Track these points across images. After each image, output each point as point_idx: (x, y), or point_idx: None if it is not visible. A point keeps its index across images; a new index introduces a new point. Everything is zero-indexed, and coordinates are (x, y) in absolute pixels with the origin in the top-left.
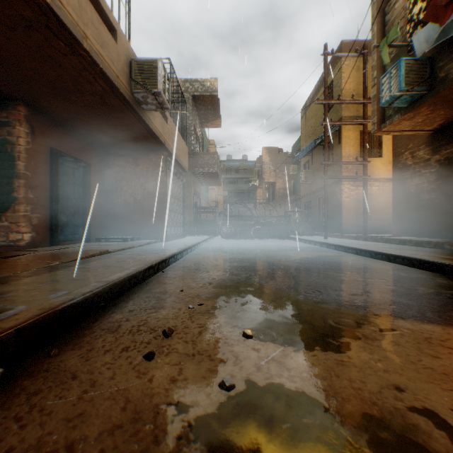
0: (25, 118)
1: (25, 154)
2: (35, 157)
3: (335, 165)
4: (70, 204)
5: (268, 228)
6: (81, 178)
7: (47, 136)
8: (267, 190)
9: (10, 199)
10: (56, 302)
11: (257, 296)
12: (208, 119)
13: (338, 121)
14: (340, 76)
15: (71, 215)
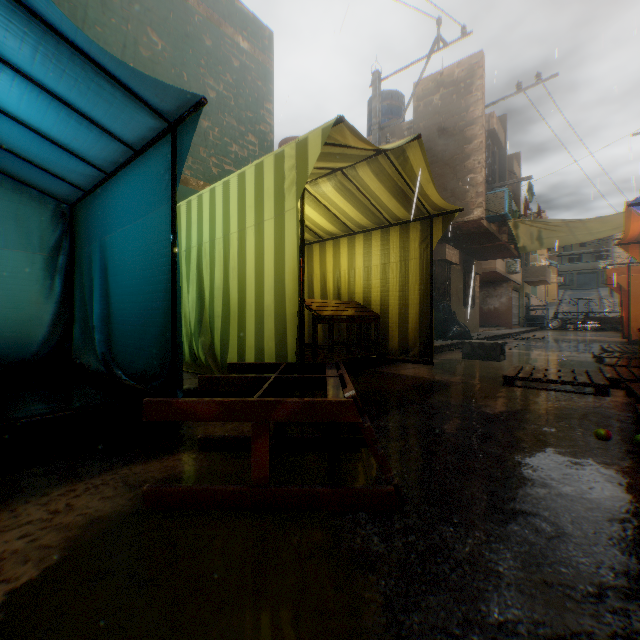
0: None
1: None
2: None
3: None
4: None
5: (594, 322)
6: None
7: None
8: None
9: None
10: (514, 331)
11: (552, 335)
12: None
13: None
14: None
15: None
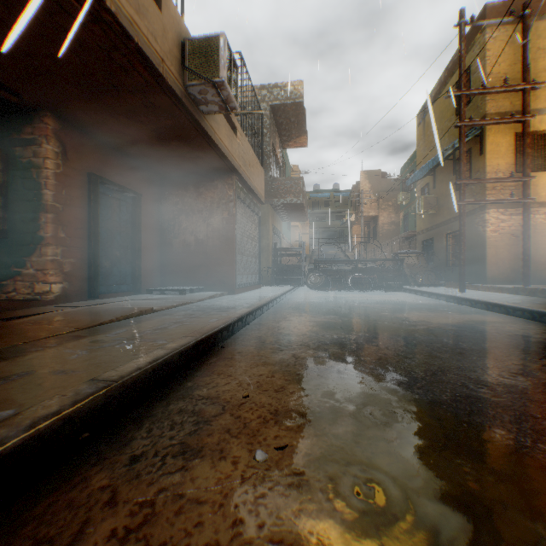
0: (53, 133)
1: (53, 180)
2: (66, 184)
3: (472, 186)
4: (114, 246)
5: (372, 276)
6: (129, 212)
7: (83, 157)
8: (366, 227)
9: (35, 239)
10: None
11: (398, 426)
12: (291, 136)
13: (481, 119)
14: (481, 55)
15: (116, 260)
